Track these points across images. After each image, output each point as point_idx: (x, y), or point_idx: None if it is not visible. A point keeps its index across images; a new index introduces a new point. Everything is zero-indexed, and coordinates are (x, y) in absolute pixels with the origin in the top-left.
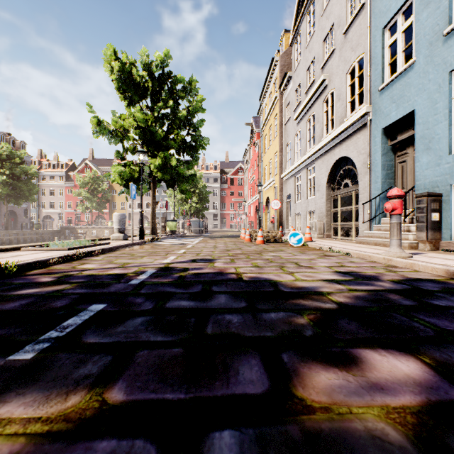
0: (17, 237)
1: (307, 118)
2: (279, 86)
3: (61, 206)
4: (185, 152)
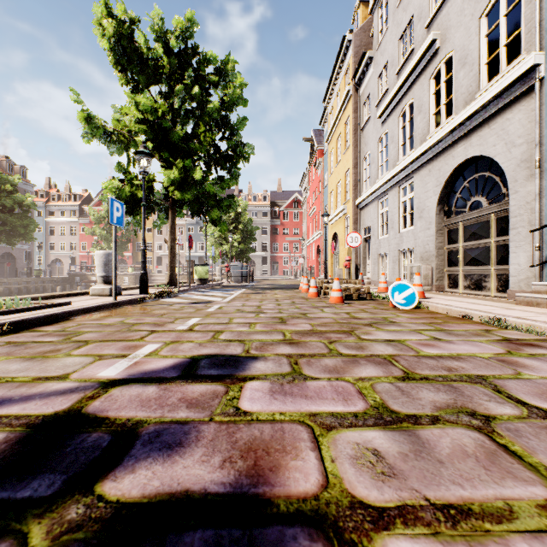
0: (9, 287)
1: (400, 111)
2: (352, 76)
3: (73, 248)
4: (218, 164)
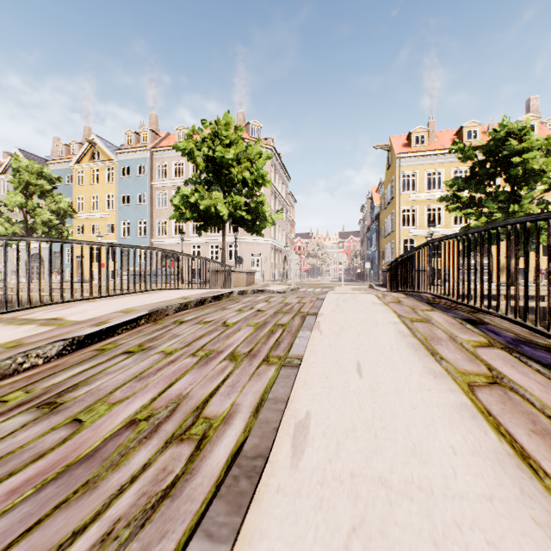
0: None
1: None
2: None
3: None
4: None
